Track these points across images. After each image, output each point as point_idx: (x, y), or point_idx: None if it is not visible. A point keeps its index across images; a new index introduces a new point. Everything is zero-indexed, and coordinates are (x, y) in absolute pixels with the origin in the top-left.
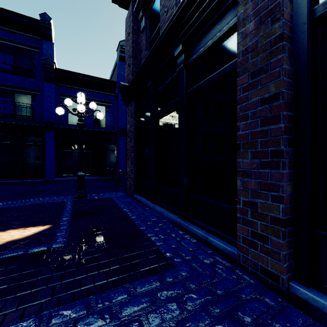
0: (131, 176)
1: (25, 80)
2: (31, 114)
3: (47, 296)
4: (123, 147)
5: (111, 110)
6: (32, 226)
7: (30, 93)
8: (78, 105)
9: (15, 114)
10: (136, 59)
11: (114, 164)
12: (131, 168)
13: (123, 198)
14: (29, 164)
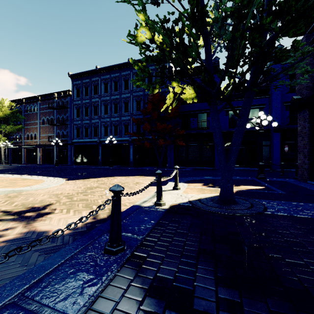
0: (304, 166)
1: (203, 105)
2: (206, 125)
3: (297, 201)
4: (277, 142)
5: (264, 111)
6: (254, 186)
7: (206, 112)
8: (263, 121)
9: (201, 127)
10: (309, 76)
11: (267, 157)
12: (303, 161)
13: (298, 182)
14: (205, 157)
